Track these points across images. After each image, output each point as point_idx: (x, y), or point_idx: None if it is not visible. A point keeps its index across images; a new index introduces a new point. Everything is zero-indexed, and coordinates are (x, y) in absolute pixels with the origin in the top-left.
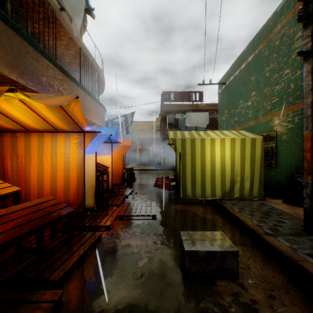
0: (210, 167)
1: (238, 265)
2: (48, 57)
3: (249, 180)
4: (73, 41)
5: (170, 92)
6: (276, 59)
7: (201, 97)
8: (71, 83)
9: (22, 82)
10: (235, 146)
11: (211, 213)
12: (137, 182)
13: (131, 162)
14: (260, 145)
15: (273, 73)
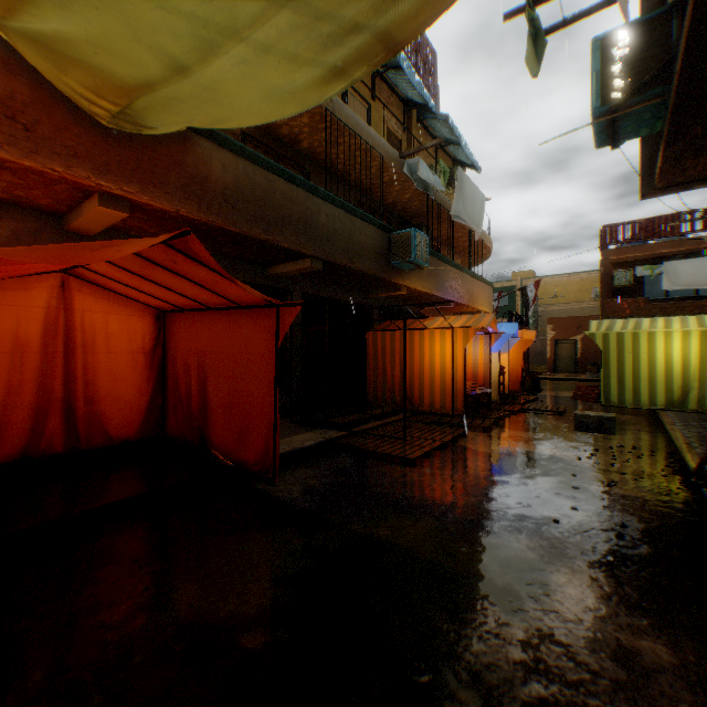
0: (646, 369)
1: (614, 427)
2: (449, 263)
3: None
4: (463, 227)
5: (622, 224)
6: None
7: None
8: (463, 276)
9: (438, 295)
10: (689, 341)
11: (636, 420)
12: (543, 393)
13: (533, 365)
14: None
15: None
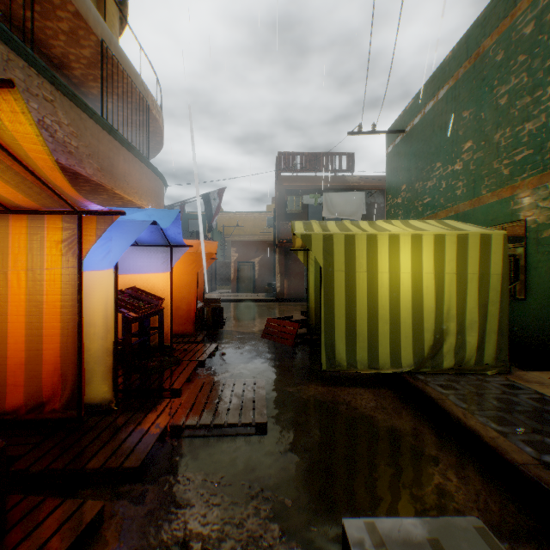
0: (389, 301)
1: None
2: (8, 39)
3: (476, 329)
4: (84, 24)
5: (294, 154)
6: (526, 65)
7: (352, 164)
8: (79, 114)
9: None
10: (446, 252)
11: (396, 410)
12: (228, 327)
13: (220, 285)
14: (501, 250)
15: (518, 96)
